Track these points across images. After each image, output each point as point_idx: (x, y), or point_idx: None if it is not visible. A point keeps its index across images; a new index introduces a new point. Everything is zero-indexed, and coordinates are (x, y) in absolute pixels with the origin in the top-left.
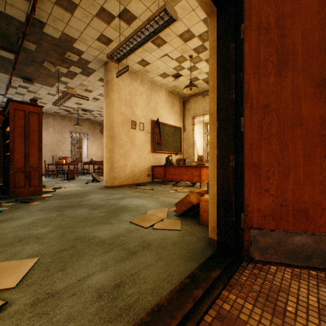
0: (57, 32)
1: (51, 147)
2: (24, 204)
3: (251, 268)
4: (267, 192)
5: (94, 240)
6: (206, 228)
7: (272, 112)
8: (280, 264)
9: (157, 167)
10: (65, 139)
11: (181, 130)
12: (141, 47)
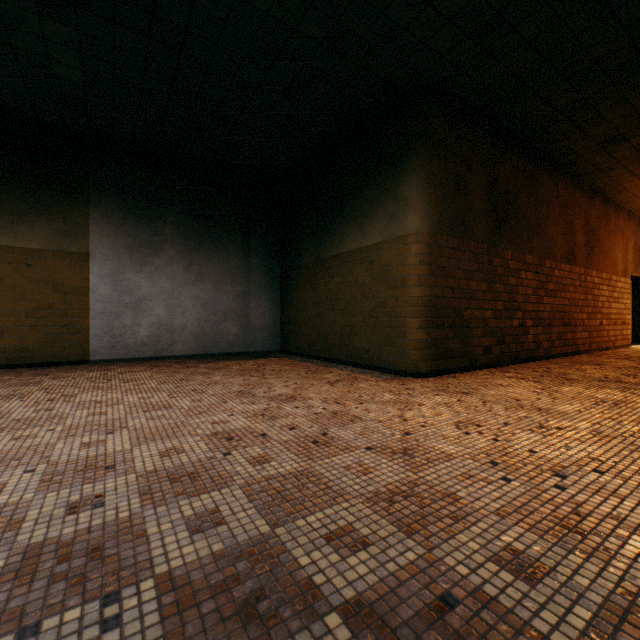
0: None
1: None
2: None
3: None
4: None
5: None
6: None
7: None
8: None
9: None
10: None
11: None
12: None
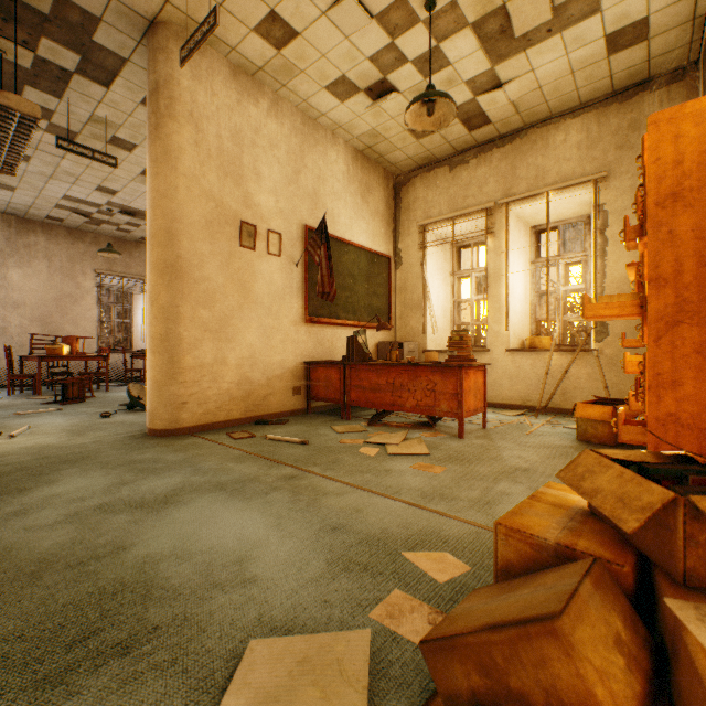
0: None
1: (40, 313)
2: None
3: None
4: None
5: None
6: None
7: None
8: None
9: (322, 366)
10: (82, 292)
11: (389, 262)
12: None
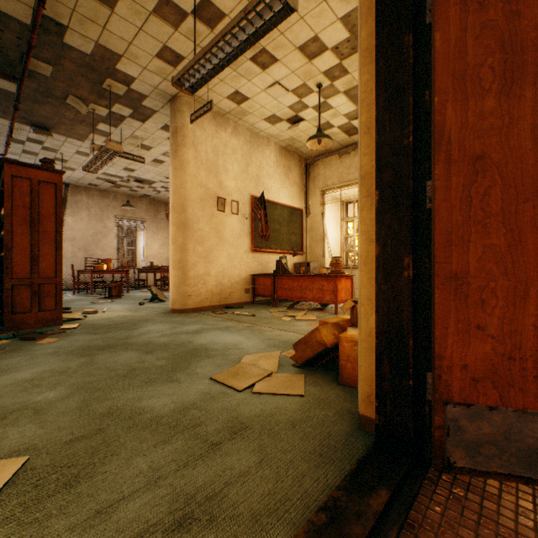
0: (88, 43)
1: (83, 244)
2: (27, 342)
3: (449, 482)
4: (481, 330)
5: (142, 416)
6: (350, 393)
7: (491, 170)
8: (509, 477)
9: (262, 276)
10: (107, 230)
11: (302, 213)
12: (234, 69)
